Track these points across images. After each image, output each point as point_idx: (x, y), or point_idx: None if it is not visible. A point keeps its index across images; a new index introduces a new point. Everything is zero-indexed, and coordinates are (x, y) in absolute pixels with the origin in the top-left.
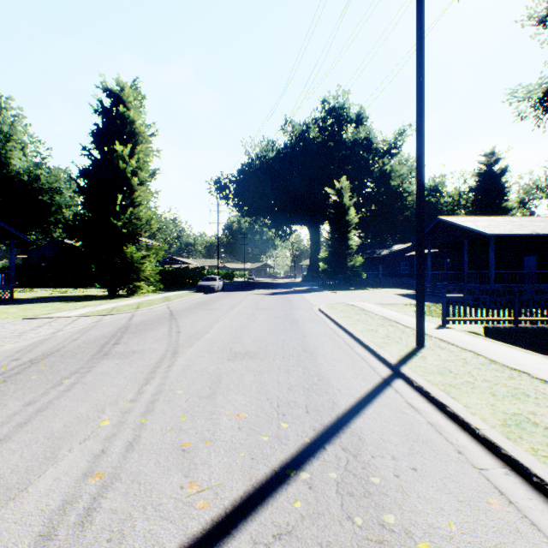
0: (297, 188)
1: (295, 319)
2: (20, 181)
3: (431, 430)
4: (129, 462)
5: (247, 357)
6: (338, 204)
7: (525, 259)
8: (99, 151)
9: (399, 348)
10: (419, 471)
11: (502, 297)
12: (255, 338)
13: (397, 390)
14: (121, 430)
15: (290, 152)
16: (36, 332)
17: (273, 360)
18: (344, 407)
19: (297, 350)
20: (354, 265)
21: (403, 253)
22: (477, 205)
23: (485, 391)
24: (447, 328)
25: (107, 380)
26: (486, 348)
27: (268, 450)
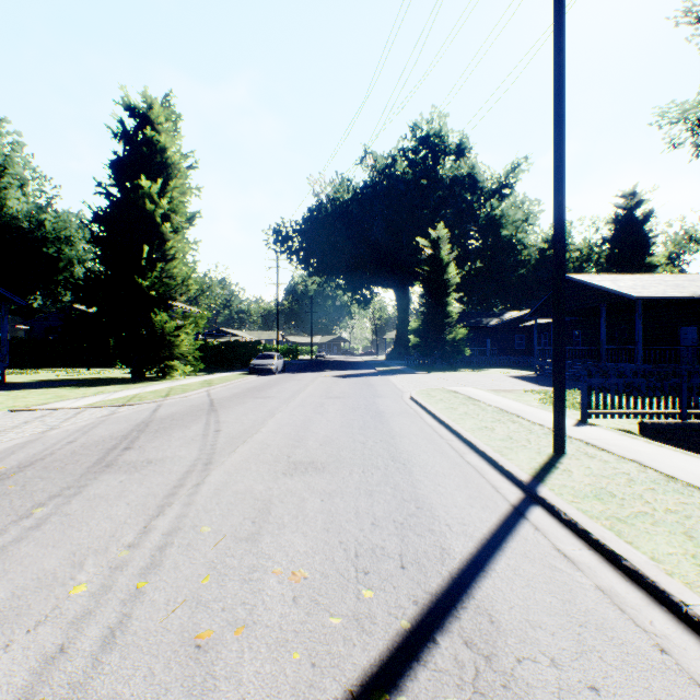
0: (380, 239)
1: (379, 412)
2: (18, 228)
3: (606, 603)
4: (101, 675)
5: (312, 470)
6: (434, 258)
7: (681, 331)
8: (119, 188)
9: (529, 455)
10: (603, 694)
11: (664, 382)
12: (324, 440)
13: (538, 527)
14: (101, 603)
15: (371, 193)
16: (19, 431)
17: (349, 475)
18: (460, 557)
19: (383, 459)
20: (454, 338)
21: (518, 323)
22: (613, 261)
23: (675, 531)
24: (590, 425)
25: (100, 509)
26: (654, 457)
27: (340, 647)
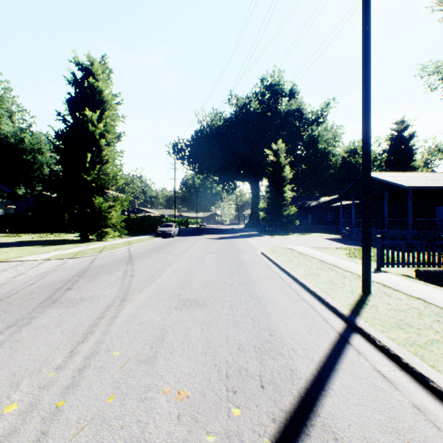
0: (241, 150)
1: (241, 262)
2: (7, 143)
3: (424, 420)
4: None
5: (195, 305)
6: (275, 162)
7: (436, 209)
8: (72, 116)
9: (346, 294)
10: None
11: (432, 243)
12: (204, 283)
13: (359, 351)
14: (26, 421)
15: (235, 121)
16: None
17: (221, 309)
18: (305, 377)
19: (245, 296)
20: (288, 213)
21: (329, 204)
22: (389, 165)
23: None
24: (383, 272)
25: (41, 336)
26: (433, 295)
27: None
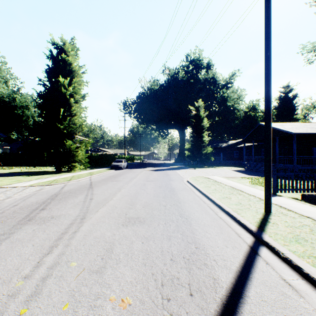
0: (172, 107)
1: (172, 188)
2: (3, 101)
3: None
4: None
5: (138, 222)
6: (197, 115)
7: (314, 149)
8: (49, 82)
9: (252, 214)
10: None
11: (314, 174)
12: (144, 204)
13: (267, 262)
14: None
15: (167, 86)
16: None
17: (157, 226)
18: (226, 286)
19: (175, 215)
20: (206, 152)
21: (235, 145)
22: (278, 117)
23: None
24: (278, 196)
25: (16, 249)
26: None
27: None
